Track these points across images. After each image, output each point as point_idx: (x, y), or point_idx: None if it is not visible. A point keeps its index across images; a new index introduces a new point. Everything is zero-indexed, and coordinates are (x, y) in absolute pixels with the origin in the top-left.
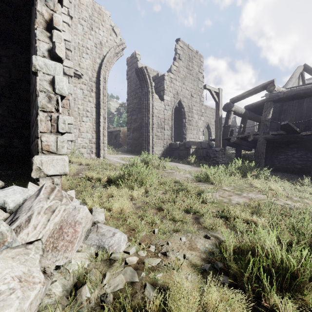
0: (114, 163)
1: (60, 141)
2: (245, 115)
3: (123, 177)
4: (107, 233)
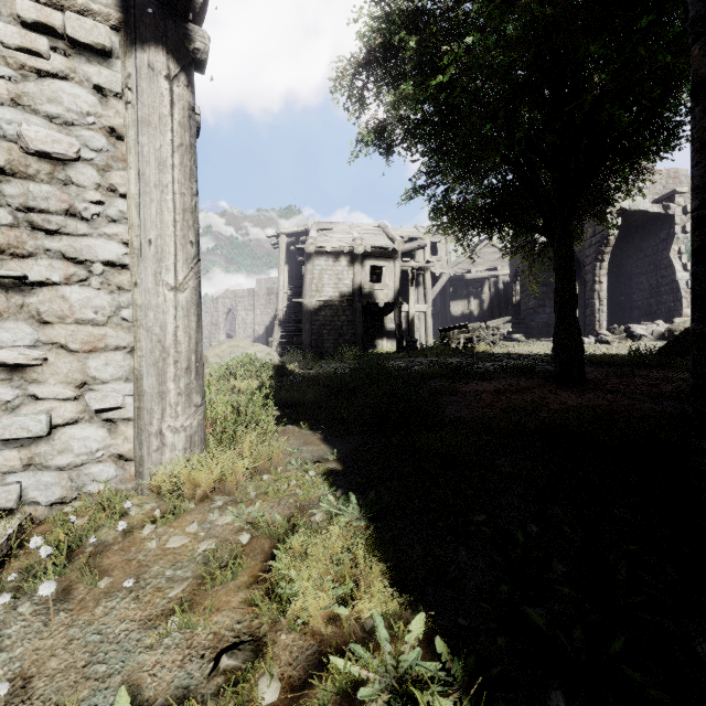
0: None
1: None
2: None
3: None
4: None
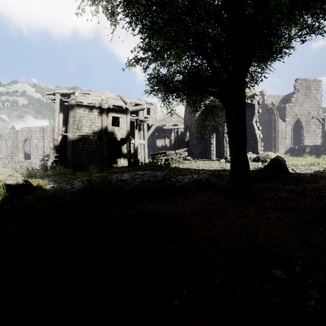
0: None
1: (262, 148)
2: None
3: None
4: None
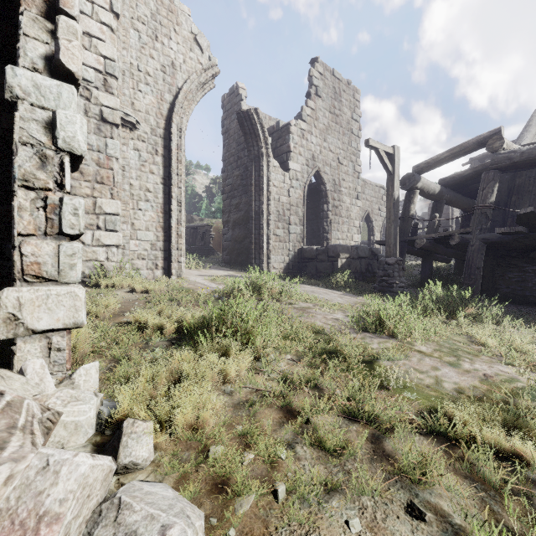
0: (197, 288)
1: (66, 253)
2: (441, 196)
3: (208, 325)
4: (146, 529)
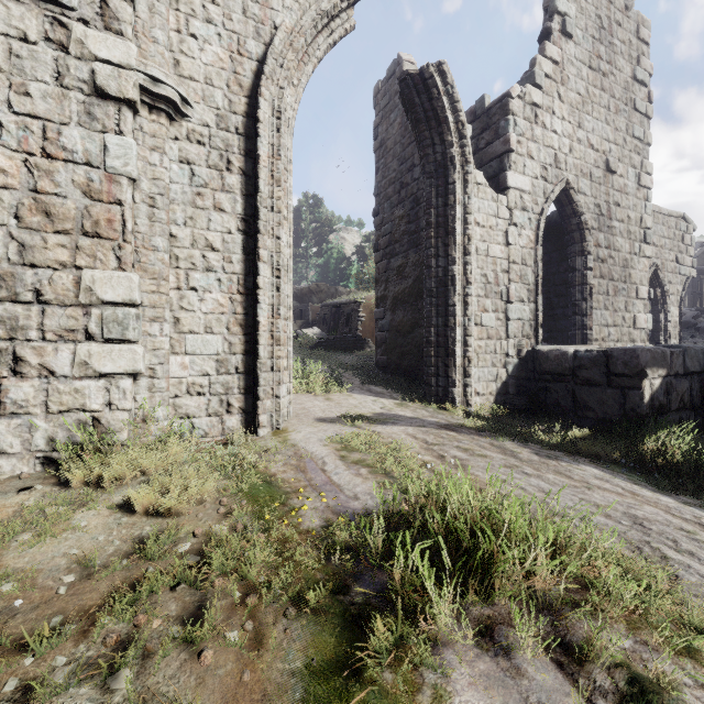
0: (296, 489)
1: None
2: None
3: None
4: None
